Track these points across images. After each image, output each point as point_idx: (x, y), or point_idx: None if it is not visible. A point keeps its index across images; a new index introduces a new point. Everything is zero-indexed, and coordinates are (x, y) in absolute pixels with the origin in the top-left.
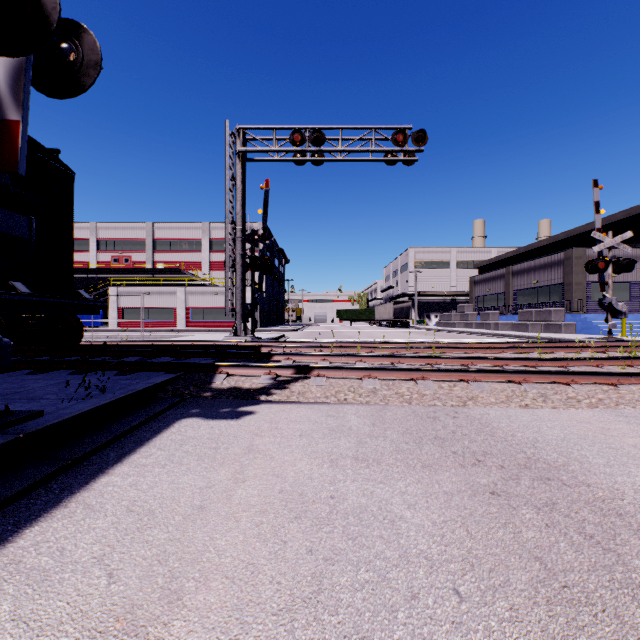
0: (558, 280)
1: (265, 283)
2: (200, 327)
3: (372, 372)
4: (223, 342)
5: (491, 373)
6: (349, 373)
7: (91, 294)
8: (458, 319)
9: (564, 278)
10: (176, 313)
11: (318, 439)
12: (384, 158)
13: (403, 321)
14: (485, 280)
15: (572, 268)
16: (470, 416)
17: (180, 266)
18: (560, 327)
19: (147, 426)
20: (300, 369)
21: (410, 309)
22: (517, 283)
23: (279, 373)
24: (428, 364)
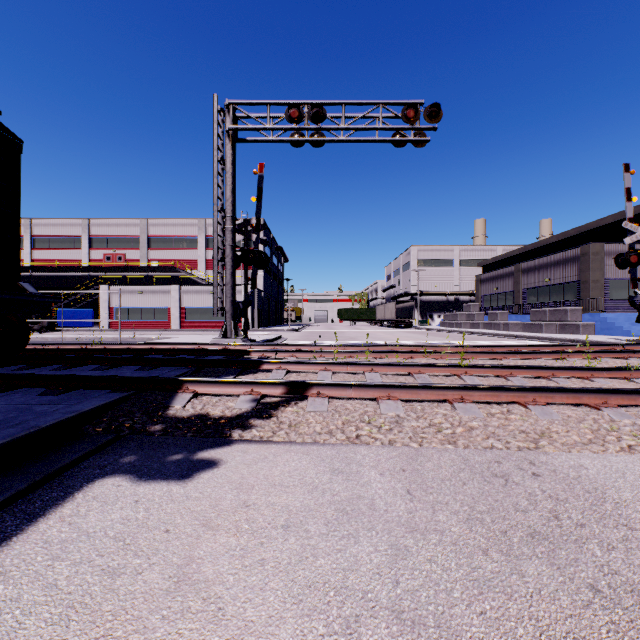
0: (573, 277)
1: (263, 282)
2: (195, 327)
3: (391, 391)
4: (209, 345)
5: (555, 392)
6: (360, 392)
7: (81, 293)
8: (464, 319)
9: (580, 275)
10: (170, 313)
11: (317, 539)
12: (392, 138)
13: (406, 321)
14: (492, 278)
15: (589, 264)
16: (559, 472)
17: (175, 264)
18: (578, 327)
19: (28, 499)
20: (293, 386)
21: (413, 309)
22: (527, 281)
23: (265, 392)
24: (455, 375)
